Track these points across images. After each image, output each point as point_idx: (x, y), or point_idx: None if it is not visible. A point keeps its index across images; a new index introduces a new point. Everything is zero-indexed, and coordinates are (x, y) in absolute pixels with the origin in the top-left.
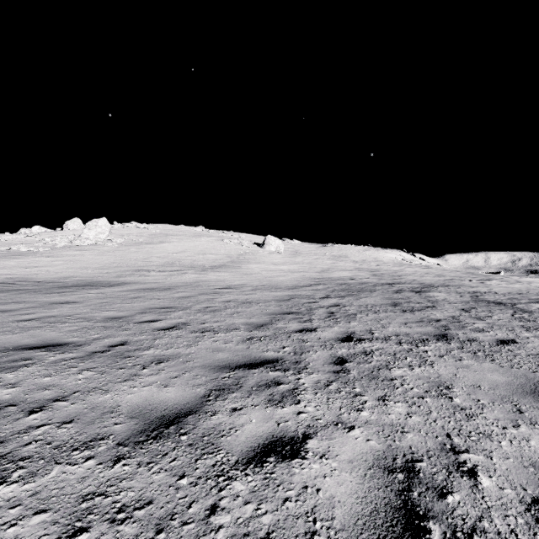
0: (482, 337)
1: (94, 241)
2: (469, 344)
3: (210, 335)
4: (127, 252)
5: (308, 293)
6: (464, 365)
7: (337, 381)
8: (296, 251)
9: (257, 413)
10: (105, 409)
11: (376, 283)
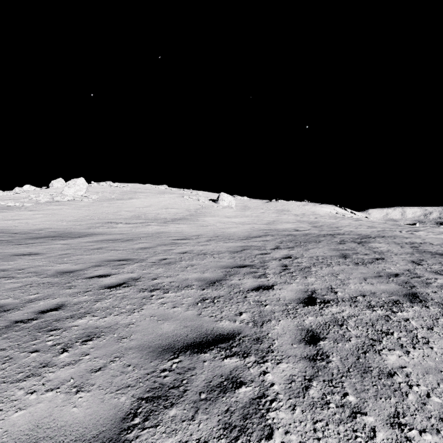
0: None
1: (73, 197)
2: None
3: (159, 295)
4: (100, 206)
5: (259, 244)
6: None
7: (317, 377)
8: (246, 206)
9: None
10: None
11: (318, 234)
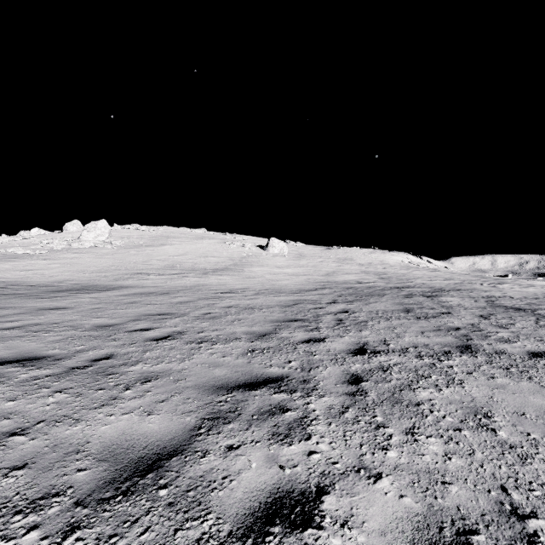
0: (511, 348)
1: (93, 243)
2: (498, 358)
3: (208, 347)
4: (127, 254)
5: (314, 298)
6: (499, 384)
7: (353, 406)
8: (301, 254)
9: (258, 454)
10: (70, 448)
11: (384, 287)
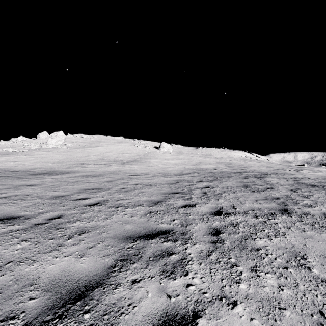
0: (313, 211)
1: (55, 145)
2: (305, 217)
3: (122, 210)
4: (75, 152)
5: (188, 178)
6: (308, 235)
7: (215, 251)
8: (180, 151)
9: (152, 286)
10: (27, 281)
11: (230, 172)
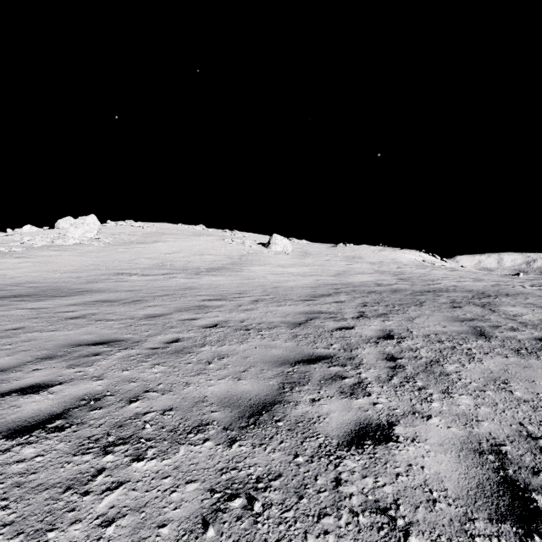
0: None
1: (79, 240)
2: None
3: (116, 471)
4: (113, 252)
5: (331, 308)
6: None
7: None
8: (305, 251)
9: None
10: None
11: (412, 291)
